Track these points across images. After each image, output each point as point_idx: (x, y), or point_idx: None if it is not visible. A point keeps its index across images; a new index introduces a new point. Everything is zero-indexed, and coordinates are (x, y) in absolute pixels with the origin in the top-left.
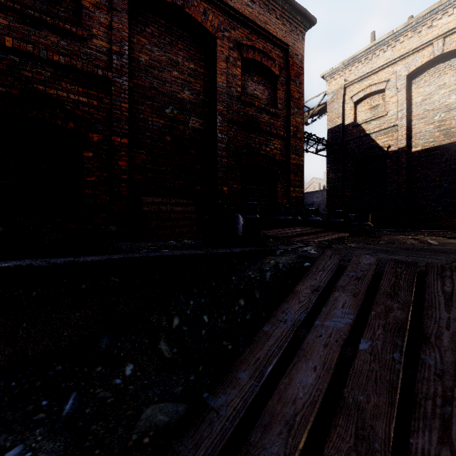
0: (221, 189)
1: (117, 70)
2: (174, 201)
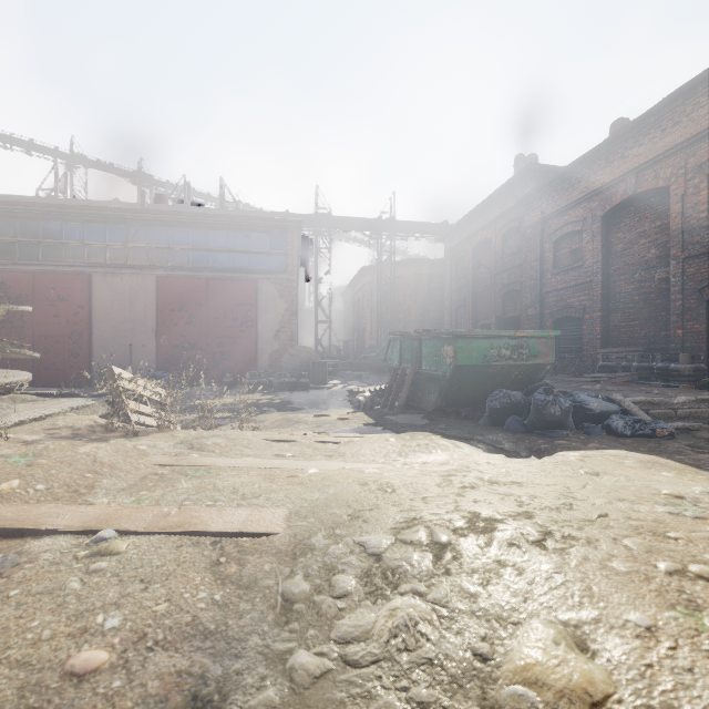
0: (674, 333)
1: (595, 273)
2: (622, 349)
